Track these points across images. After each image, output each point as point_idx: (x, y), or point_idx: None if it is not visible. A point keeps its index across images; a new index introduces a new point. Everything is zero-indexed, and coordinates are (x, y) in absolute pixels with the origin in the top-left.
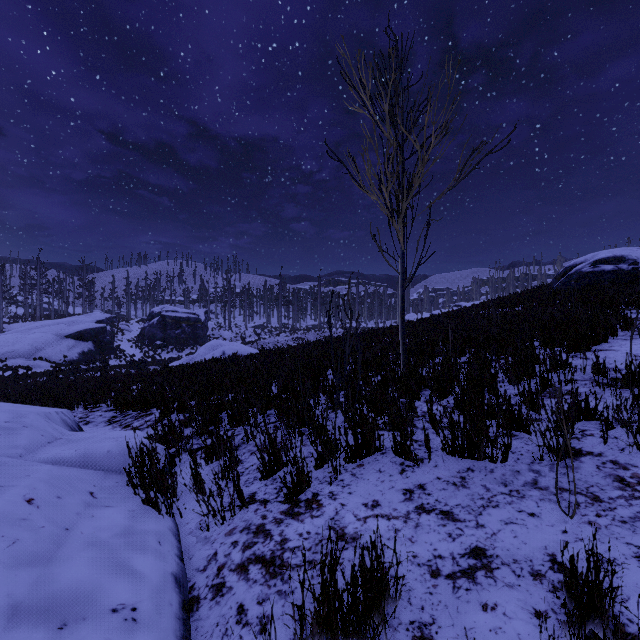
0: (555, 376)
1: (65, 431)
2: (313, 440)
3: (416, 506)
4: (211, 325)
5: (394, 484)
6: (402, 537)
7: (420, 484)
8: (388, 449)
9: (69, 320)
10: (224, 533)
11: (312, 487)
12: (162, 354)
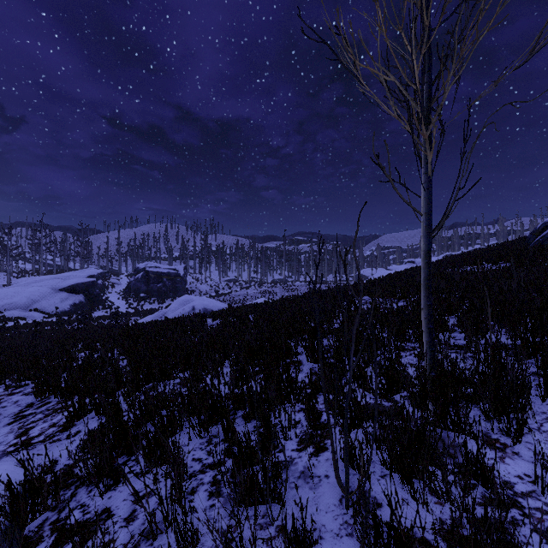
0: None
1: None
2: None
3: None
4: (189, 279)
5: None
6: None
7: None
8: None
9: (64, 275)
10: None
11: None
12: (145, 305)
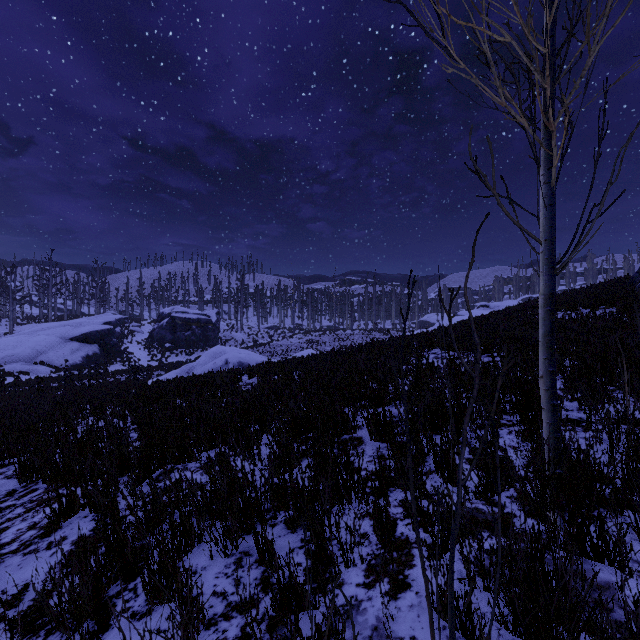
0: None
1: None
2: None
3: None
4: (223, 326)
5: None
6: None
7: None
8: None
9: (76, 322)
10: None
11: None
12: (171, 357)
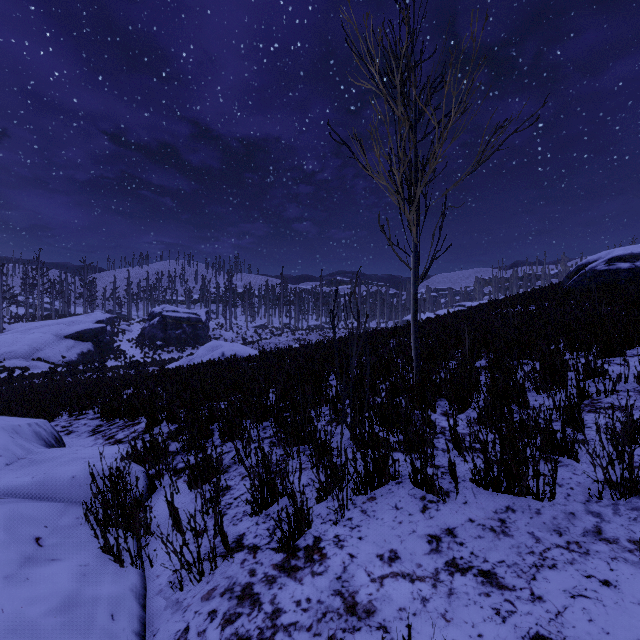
0: (590, 385)
1: (33, 448)
2: (314, 463)
3: (446, 561)
4: (212, 325)
5: (415, 527)
6: (432, 612)
7: (448, 528)
8: (404, 477)
9: (69, 320)
10: (200, 596)
11: (313, 528)
12: (162, 354)
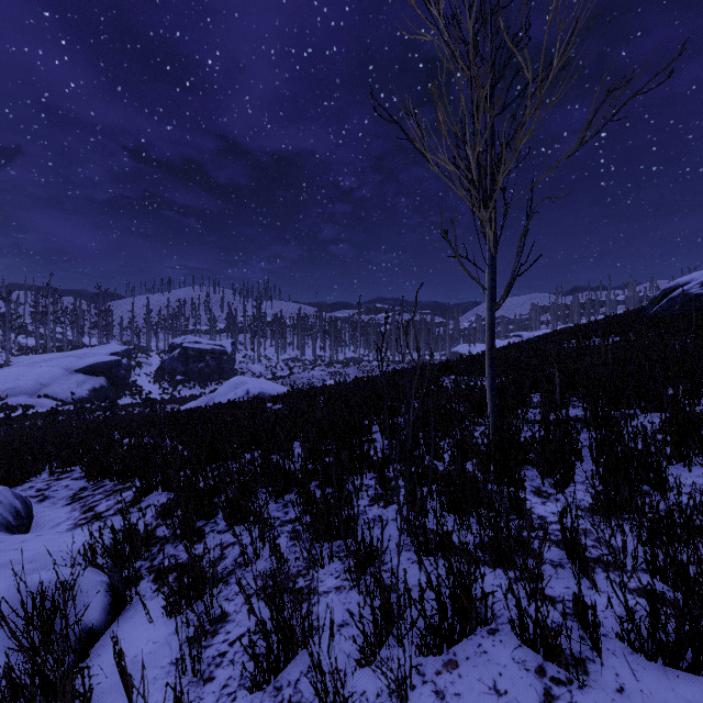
0: None
1: None
2: (355, 580)
3: None
4: (239, 358)
5: None
6: None
7: None
8: (501, 620)
9: (80, 352)
10: None
11: None
12: (183, 390)
